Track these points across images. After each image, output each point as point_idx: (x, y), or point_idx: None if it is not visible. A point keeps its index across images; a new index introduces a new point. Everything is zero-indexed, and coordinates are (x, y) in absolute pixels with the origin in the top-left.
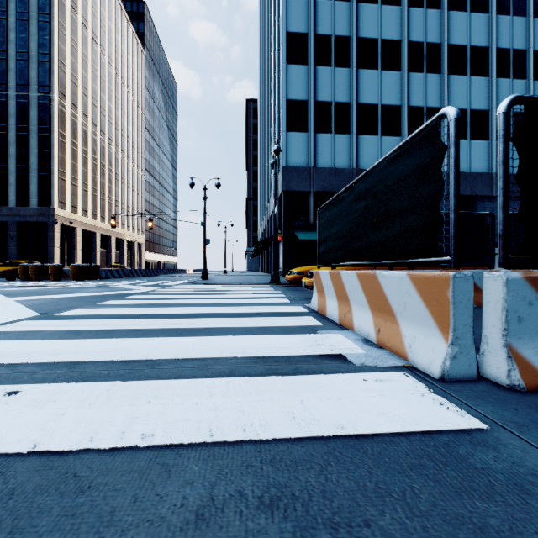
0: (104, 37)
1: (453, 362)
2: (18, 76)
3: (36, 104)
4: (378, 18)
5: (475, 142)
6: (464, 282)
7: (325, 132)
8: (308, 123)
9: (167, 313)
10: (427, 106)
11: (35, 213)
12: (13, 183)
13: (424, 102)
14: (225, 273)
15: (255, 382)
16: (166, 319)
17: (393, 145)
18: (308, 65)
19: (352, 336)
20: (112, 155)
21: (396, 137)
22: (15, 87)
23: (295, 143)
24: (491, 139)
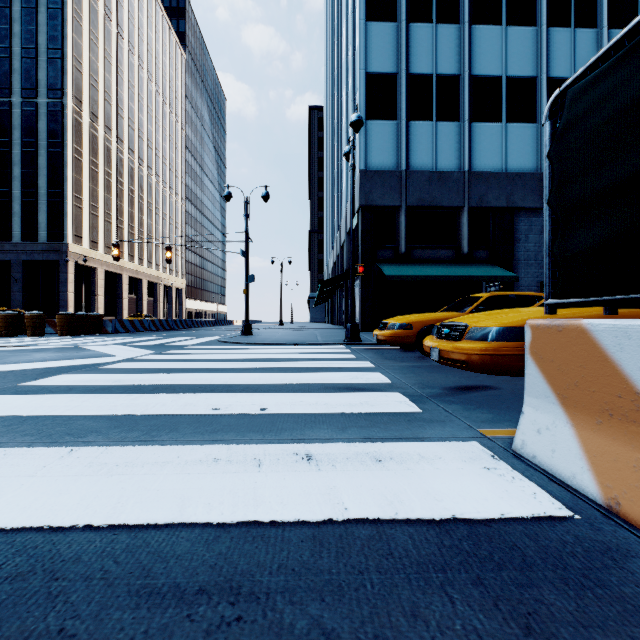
0: (133, 32)
1: None
2: (23, 78)
3: (45, 113)
4: None
5: None
6: None
7: (423, 119)
8: (398, 107)
9: None
10: None
11: (44, 250)
12: (17, 213)
13: (571, 70)
14: (281, 325)
15: None
16: None
17: (525, 135)
18: (397, 21)
19: None
20: (143, 178)
21: (529, 124)
22: (20, 93)
23: (378, 136)
24: None
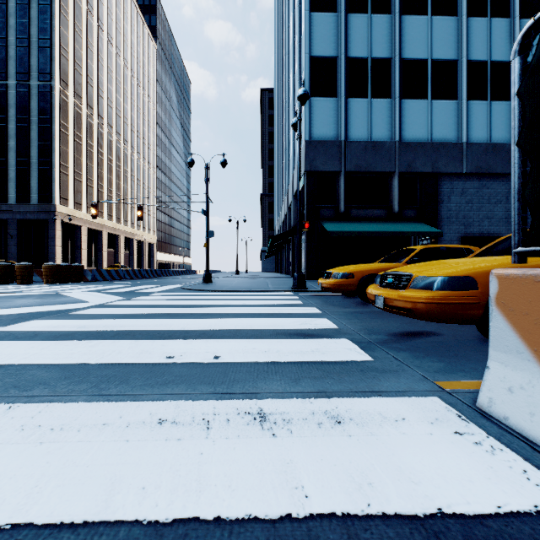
0: (112, 25)
1: None
2: (17, 63)
3: (37, 93)
4: None
5: None
6: None
7: (359, 96)
8: (338, 86)
9: None
10: (492, 60)
11: (36, 210)
12: (12, 178)
13: (487, 54)
14: (237, 274)
15: None
16: None
17: (448, 110)
18: (337, 12)
19: None
20: (120, 150)
21: (451, 100)
22: (15, 76)
23: (321, 111)
24: None
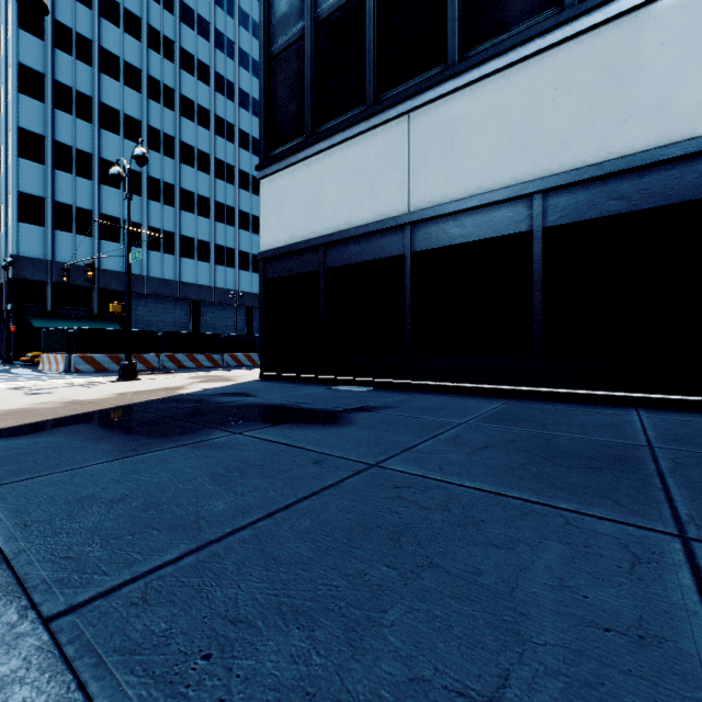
0: None
1: (65, 369)
2: None
3: None
4: (121, 148)
5: (201, 263)
6: (67, 357)
7: (66, 231)
8: (46, 219)
9: None
10: (164, 229)
11: None
12: None
13: (161, 225)
14: None
15: (22, 373)
16: None
17: None
18: (45, 165)
19: (50, 371)
20: None
21: (138, 248)
22: None
23: (30, 234)
24: (212, 262)
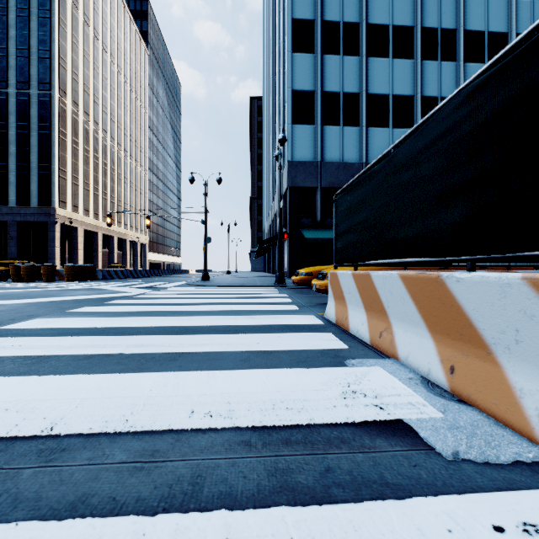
0: (106, 34)
1: None
2: (18, 73)
3: (36, 102)
4: (389, 2)
5: None
6: None
7: (333, 124)
8: (315, 115)
9: (143, 325)
10: (442, 96)
11: (36, 213)
12: (13, 182)
13: (438, 91)
14: (228, 274)
15: None
16: (134, 337)
17: None
18: (314, 53)
19: (401, 372)
20: (114, 154)
21: (408, 129)
22: (15, 85)
23: (301, 136)
24: None
